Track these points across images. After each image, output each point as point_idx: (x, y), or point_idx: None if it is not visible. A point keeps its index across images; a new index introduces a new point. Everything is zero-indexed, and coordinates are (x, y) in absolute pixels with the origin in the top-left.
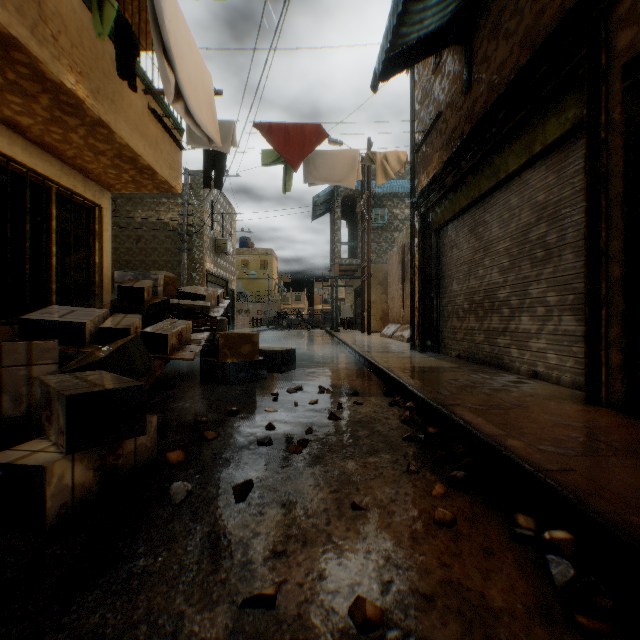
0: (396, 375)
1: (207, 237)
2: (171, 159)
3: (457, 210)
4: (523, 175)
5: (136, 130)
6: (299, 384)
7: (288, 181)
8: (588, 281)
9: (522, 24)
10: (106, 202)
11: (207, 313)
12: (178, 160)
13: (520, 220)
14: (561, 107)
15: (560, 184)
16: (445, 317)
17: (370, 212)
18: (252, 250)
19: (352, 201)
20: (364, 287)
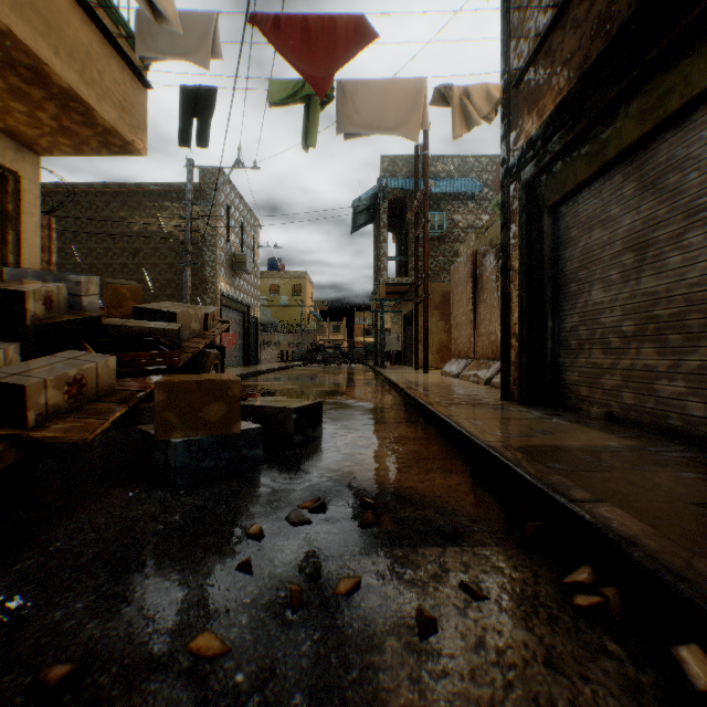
0: (542, 481)
1: (221, 250)
2: (124, 96)
3: (611, 155)
4: None
5: (32, 11)
6: (320, 486)
7: (311, 129)
8: None
9: None
10: (29, 170)
11: (173, 342)
12: (140, 103)
13: None
14: None
15: None
16: (571, 348)
17: (426, 214)
18: (283, 273)
19: (401, 208)
20: (417, 312)
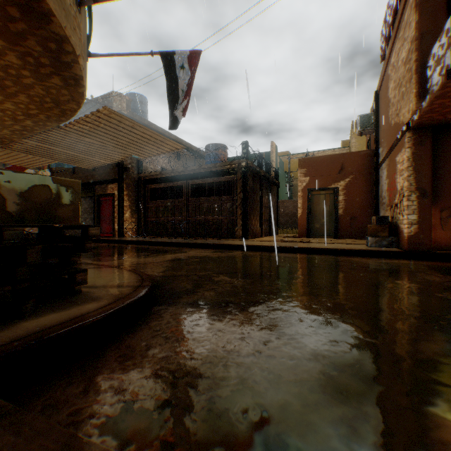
0: None
1: None
2: None
3: None
4: (86, 198)
5: None
6: None
7: None
8: (94, 220)
9: (86, 174)
10: None
11: None
12: None
13: (86, 206)
14: (92, 192)
15: (92, 203)
16: None
17: None
18: None
19: None
20: None
